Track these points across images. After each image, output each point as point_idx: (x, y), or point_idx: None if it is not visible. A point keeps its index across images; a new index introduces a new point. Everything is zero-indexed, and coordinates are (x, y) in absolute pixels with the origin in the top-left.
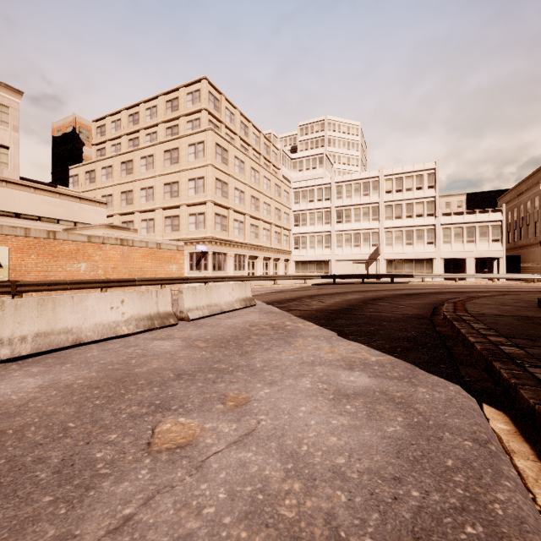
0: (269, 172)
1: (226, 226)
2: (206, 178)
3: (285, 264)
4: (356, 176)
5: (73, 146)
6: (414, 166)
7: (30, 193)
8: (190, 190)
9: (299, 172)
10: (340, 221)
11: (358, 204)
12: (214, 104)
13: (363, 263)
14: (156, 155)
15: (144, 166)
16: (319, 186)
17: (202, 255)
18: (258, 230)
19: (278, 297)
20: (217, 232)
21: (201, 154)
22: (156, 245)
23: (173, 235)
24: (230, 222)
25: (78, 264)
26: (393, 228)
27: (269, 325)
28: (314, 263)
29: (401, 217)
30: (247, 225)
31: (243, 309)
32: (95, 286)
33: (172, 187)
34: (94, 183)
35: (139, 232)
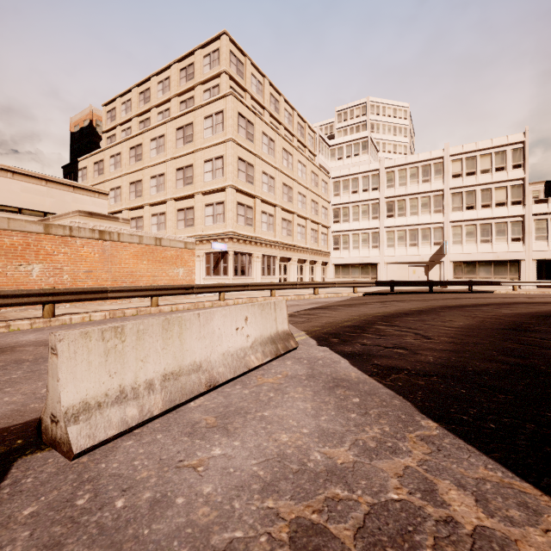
0: (304, 155)
1: (252, 219)
2: (226, 157)
3: (322, 267)
4: (412, 158)
5: (90, 140)
6: (493, 140)
7: (7, 179)
8: (206, 174)
9: (338, 161)
10: (391, 214)
11: (415, 194)
12: (236, 67)
13: (421, 266)
14: (168, 135)
15: (154, 150)
16: (365, 173)
17: (221, 256)
18: (291, 226)
19: (331, 321)
20: (240, 226)
21: (220, 127)
22: (155, 241)
23: (187, 231)
24: (256, 215)
25: (27, 265)
26: (463, 222)
27: (385, 534)
28: (359, 266)
29: (474, 207)
30: (277, 219)
31: (269, 365)
32: (27, 301)
33: (185, 172)
34: (102, 174)
35: (148, 229)
